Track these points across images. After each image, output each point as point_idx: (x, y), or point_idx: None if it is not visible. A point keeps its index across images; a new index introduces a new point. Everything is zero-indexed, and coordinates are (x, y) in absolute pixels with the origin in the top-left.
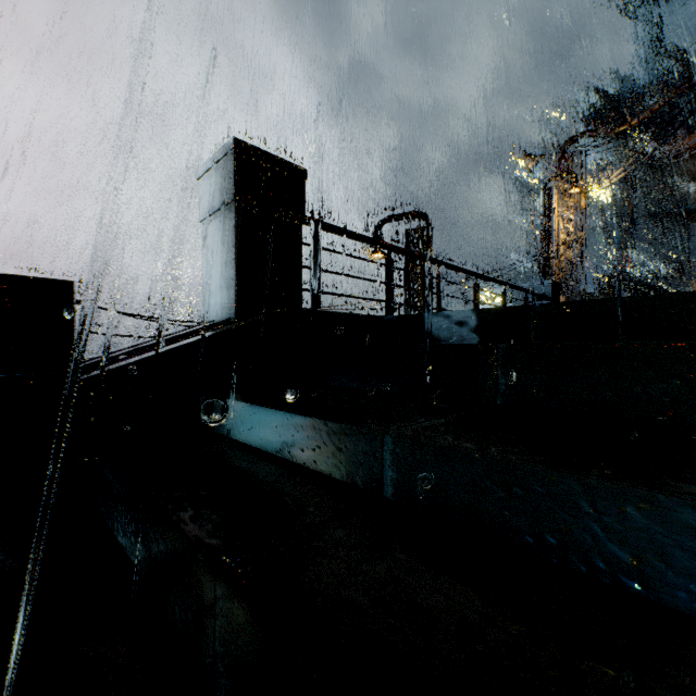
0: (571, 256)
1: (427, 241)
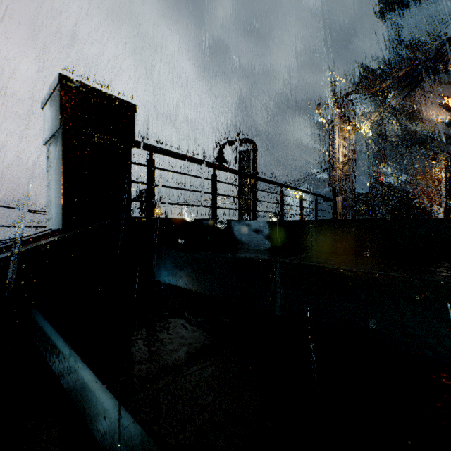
0: (346, 170)
1: (253, 159)
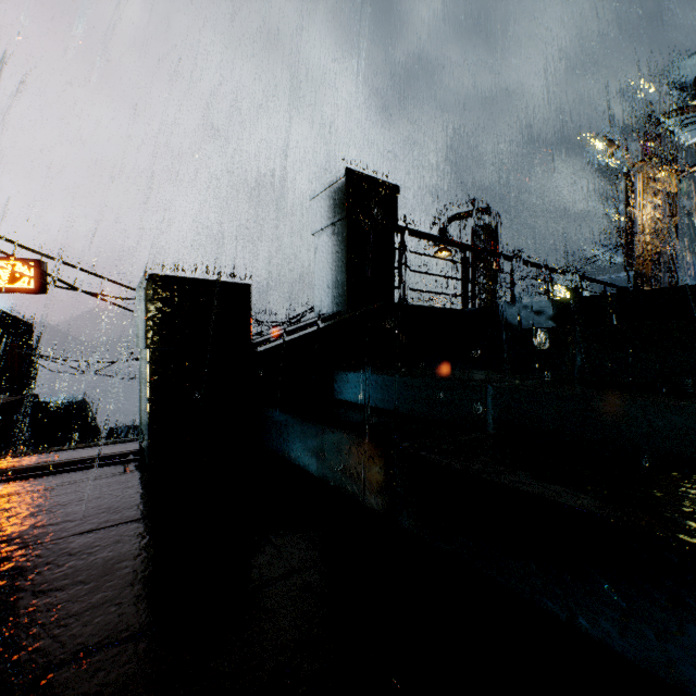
0: (658, 245)
1: (495, 237)
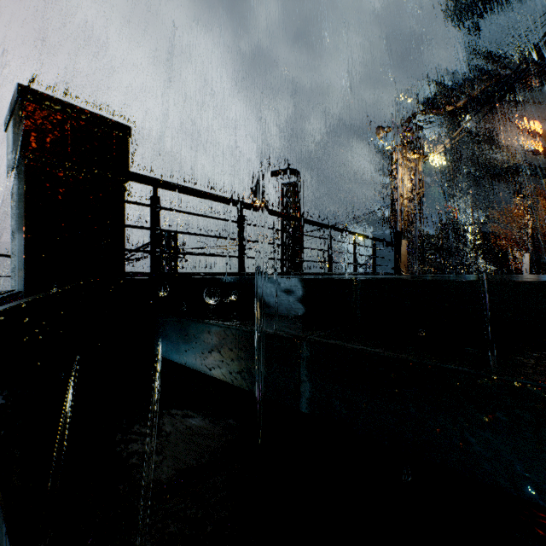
0: (412, 208)
1: (299, 194)
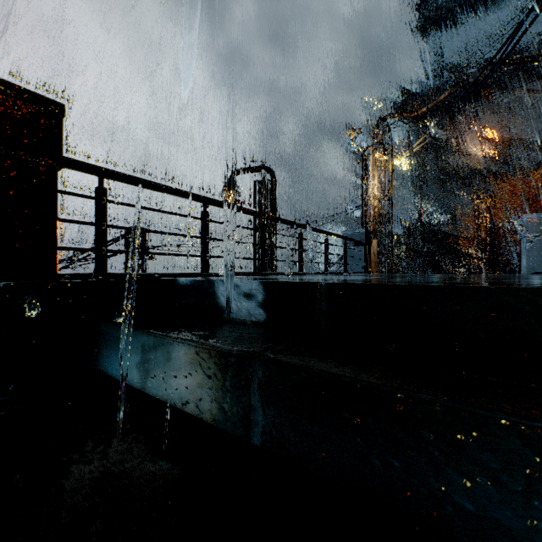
0: (382, 208)
1: (272, 192)
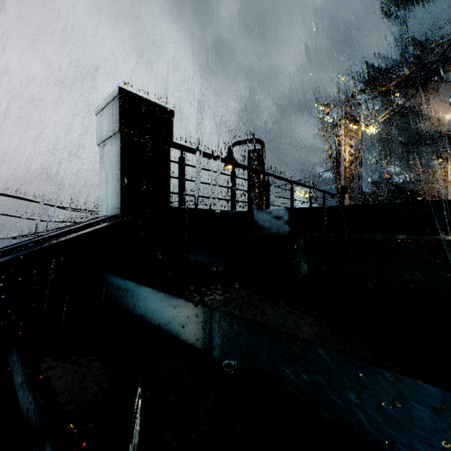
0: (352, 169)
1: (262, 158)
